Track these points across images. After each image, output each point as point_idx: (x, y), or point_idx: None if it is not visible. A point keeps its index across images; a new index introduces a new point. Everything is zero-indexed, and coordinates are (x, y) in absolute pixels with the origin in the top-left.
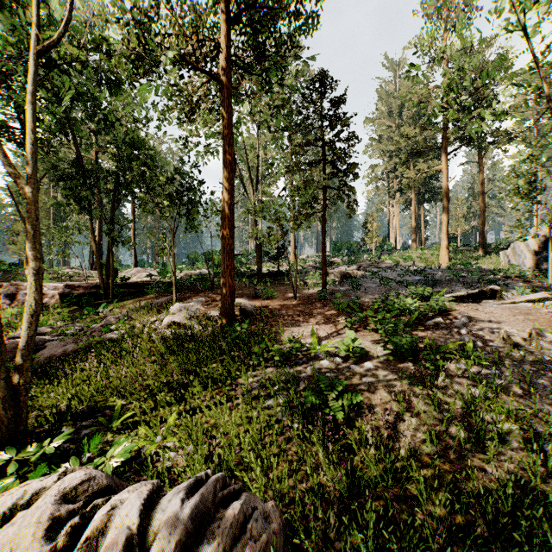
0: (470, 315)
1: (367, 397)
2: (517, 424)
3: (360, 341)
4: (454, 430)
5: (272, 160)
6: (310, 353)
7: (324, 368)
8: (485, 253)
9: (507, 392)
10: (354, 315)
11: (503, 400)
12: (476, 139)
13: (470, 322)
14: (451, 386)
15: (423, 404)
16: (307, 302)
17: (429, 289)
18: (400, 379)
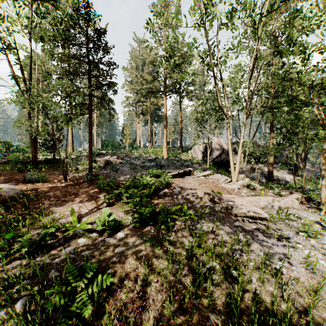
0: (181, 185)
1: (118, 269)
2: (219, 265)
3: (114, 216)
4: (183, 281)
5: (50, 71)
6: (69, 233)
7: (81, 247)
8: (182, 151)
9: (207, 237)
10: (112, 192)
11: (206, 243)
12: (179, 91)
13: (182, 190)
14: (178, 241)
15: (161, 262)
16: (75, 183)
17: (159, 170)
18: (145, 243)
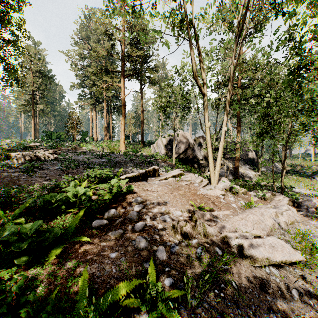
0: (142, 197)
1: None
2: None
3: None
4: None
5: None
6: None
7: None
8: (143, 145)
9: None
10: None
11: None
12: (140, 72)
13: (143, 207)
14: None
15: None
16: None
17: (109, 171)
18: None
